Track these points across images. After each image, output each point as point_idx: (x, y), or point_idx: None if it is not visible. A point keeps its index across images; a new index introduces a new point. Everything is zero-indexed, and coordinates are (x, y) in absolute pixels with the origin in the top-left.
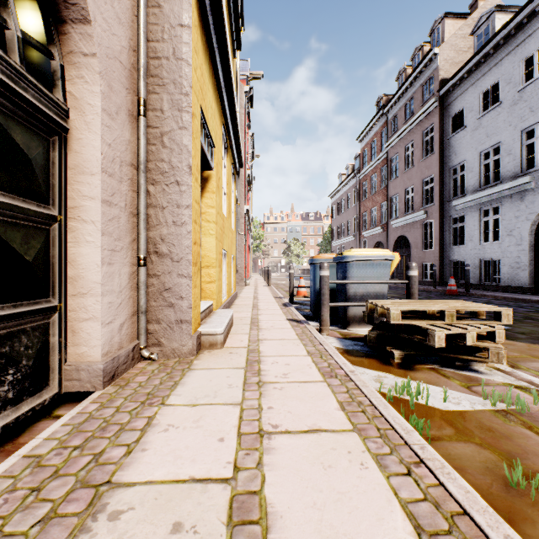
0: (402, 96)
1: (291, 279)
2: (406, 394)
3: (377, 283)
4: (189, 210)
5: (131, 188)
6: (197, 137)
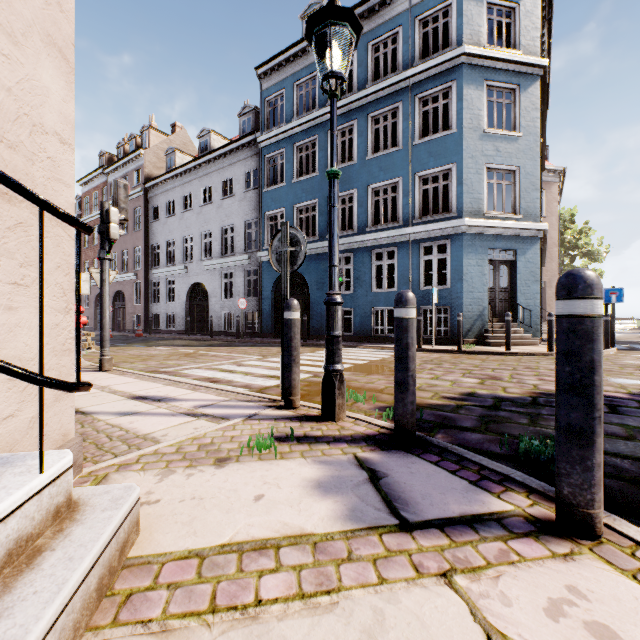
0: (121, 169)
1: None
2: None
3: None
4: None
5: None
6: None
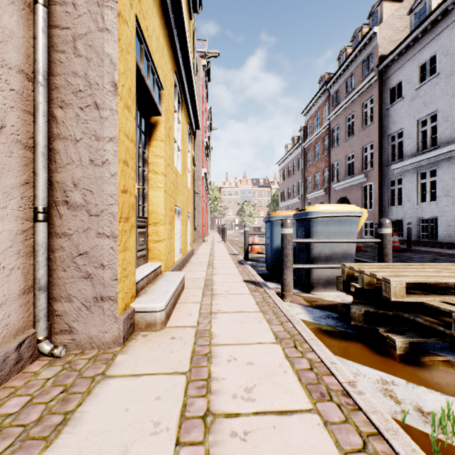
0: (344, 73)
1: (246, 236)
2: (450, 432)
3: (346, 242)
4: (113, 144)
5: (19, 105)
6: (130, 53)
